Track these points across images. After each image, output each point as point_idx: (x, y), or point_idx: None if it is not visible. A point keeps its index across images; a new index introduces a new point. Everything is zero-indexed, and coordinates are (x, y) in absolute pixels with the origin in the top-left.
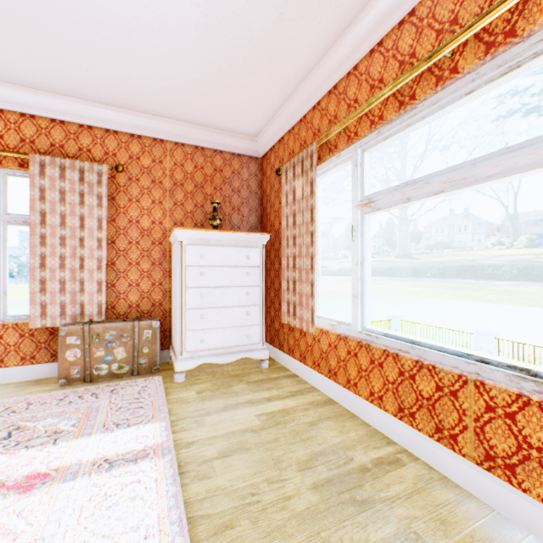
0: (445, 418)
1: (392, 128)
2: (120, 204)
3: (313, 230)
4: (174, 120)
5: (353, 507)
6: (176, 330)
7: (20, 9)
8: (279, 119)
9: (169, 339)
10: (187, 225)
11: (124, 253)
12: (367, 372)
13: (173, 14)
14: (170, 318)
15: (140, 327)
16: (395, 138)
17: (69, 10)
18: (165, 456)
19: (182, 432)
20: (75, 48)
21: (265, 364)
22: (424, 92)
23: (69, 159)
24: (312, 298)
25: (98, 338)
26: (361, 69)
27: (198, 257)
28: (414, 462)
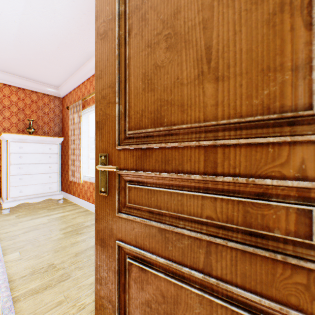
0: None
1: None
2: None
3: (80, 138)
4: (3, 72)
5: (76, 235)
6: (4, 187)
7: None
8: (69, 82)
9: None
10: (13, 130)
11: None
12: None
13: None
14: (0, 182)
15: None
16: None
17: None
18: None
19: (4, 229)
20: None
21: (61, 201)
22: None
23: None
24: (80, 167)
25: None
26: None
27: (19, 148)
28: None
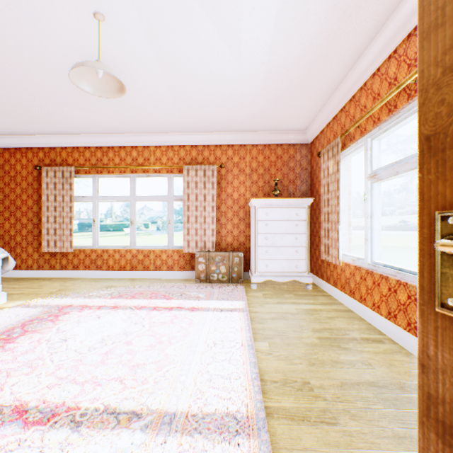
0: (411, 316)
1: (386, 125)
2: (222, 186)
3: (338, 195)
4: (251, 132)
5: (336, 348)
6: (252, 259)
7: (184, 105)
8: (319, 118)
9: (248, 266)
10: (259, 195)
11: (224, 214)
12: (371, 290)
13: (248, 88)
14: (249, 253)
15: (232, 255)
16: (391, 130)
17: (202, 100)
18: (244, 312)
19: (253, 307)
20: (203, 113)
21: (309, 287)
22: (401, 104)
23: (199, 165)
24: (338, 241)
25: (212, 259)
26: (367, 85)
27: (264, 215)
28: (392, 344)
